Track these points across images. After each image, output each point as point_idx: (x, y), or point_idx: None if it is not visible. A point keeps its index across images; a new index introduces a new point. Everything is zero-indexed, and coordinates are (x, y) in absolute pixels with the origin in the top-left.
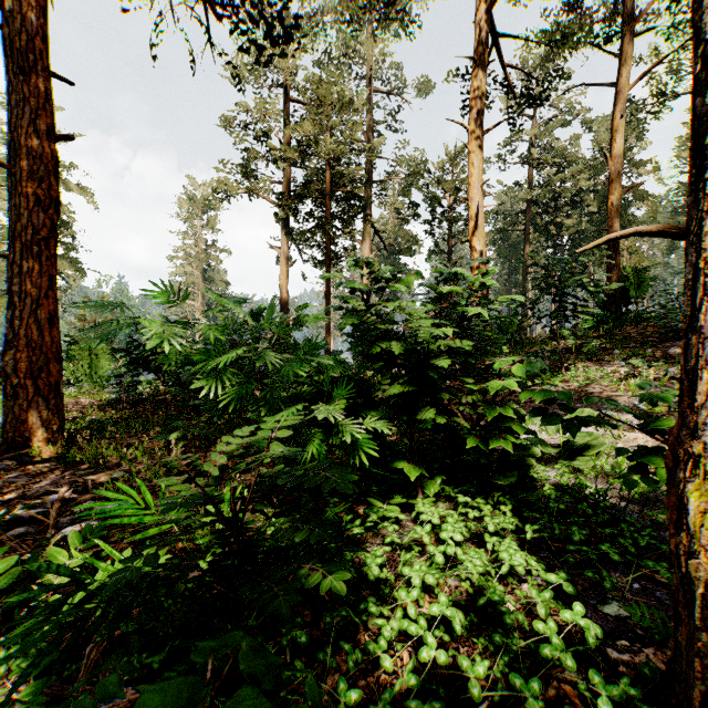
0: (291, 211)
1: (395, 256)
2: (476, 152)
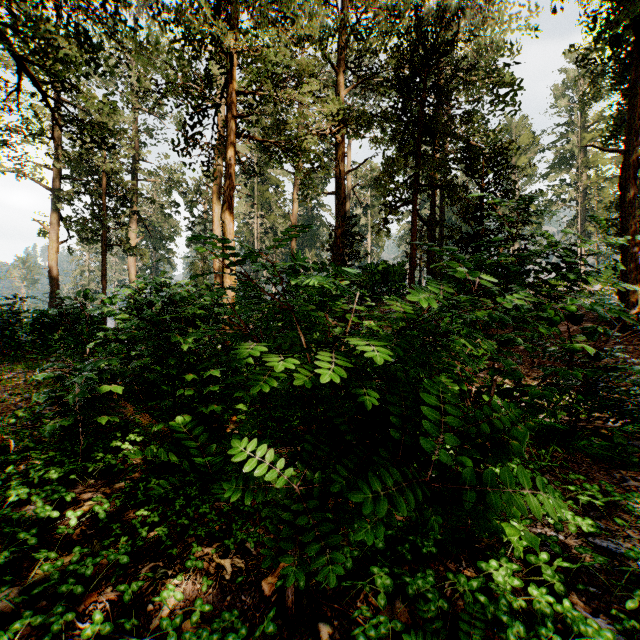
0: (69, 202)
1: (159, 239)
2: (217, 203)
